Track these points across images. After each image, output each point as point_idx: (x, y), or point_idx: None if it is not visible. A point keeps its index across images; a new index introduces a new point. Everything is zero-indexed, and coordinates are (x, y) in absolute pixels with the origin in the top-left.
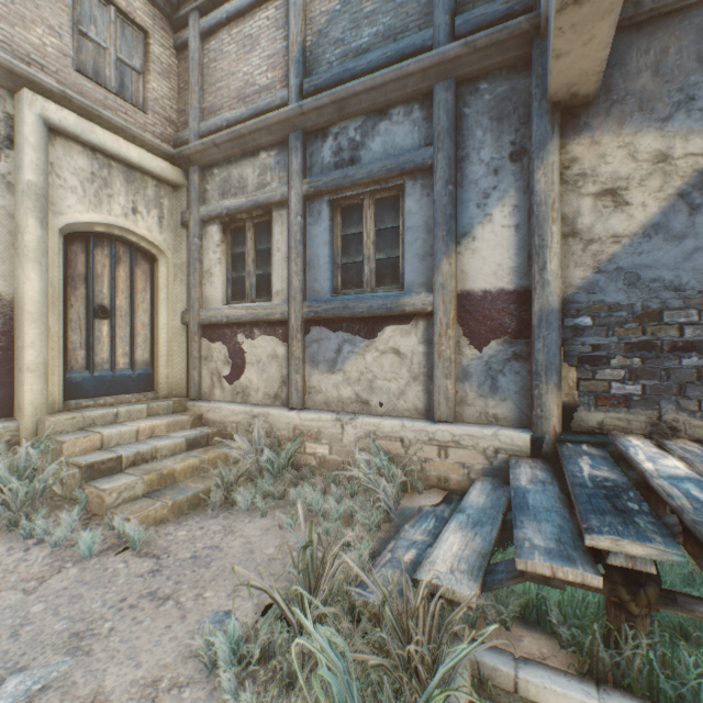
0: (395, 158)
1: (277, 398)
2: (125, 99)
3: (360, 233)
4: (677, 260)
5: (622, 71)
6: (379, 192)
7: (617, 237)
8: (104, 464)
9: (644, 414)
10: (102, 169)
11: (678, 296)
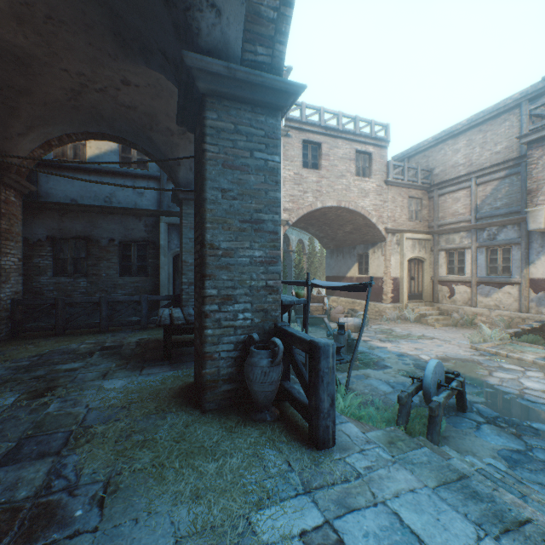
0: (508, 240)
1: (466, 304)
2: (416, 220)
3: (496, 258)
4: None
5: None
6: (503, 247)
7: None
8: (423, 314)
9: None
10: (413, 243)
11: None
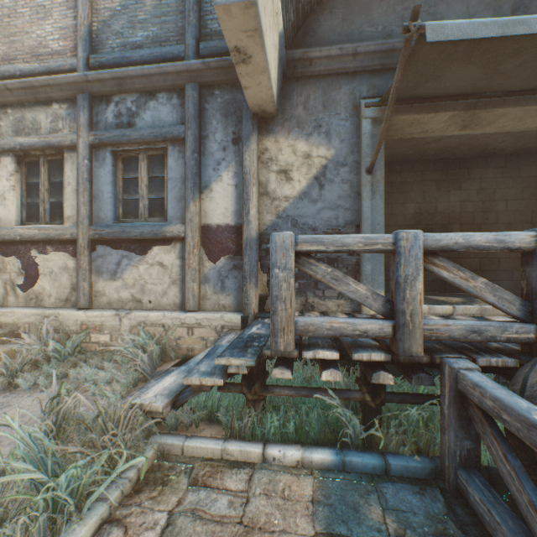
0: (160, 129)
1: (68, 301)
2: None
3: (138, 178)
4: (314, 214)
5: (290, 103)
6: (151, 150)
7: (288, 198)
8: None
9: (300, 299)
10: None
11: (315, 233)
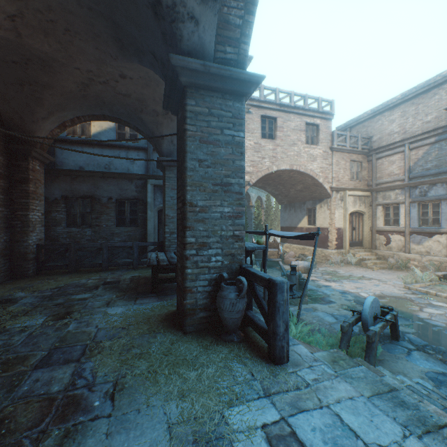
0: (437, 196)
1: (400, 250)
2: (356, 180)
3: (427, 211)
4: None
5: None
6: (433, 202)
7: None
8: (363, 259)
9: None
10: (354, 199)
11: None
